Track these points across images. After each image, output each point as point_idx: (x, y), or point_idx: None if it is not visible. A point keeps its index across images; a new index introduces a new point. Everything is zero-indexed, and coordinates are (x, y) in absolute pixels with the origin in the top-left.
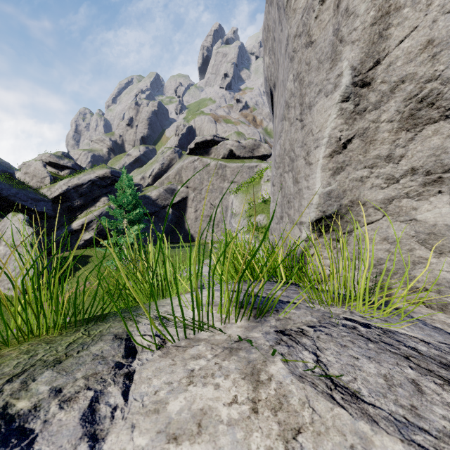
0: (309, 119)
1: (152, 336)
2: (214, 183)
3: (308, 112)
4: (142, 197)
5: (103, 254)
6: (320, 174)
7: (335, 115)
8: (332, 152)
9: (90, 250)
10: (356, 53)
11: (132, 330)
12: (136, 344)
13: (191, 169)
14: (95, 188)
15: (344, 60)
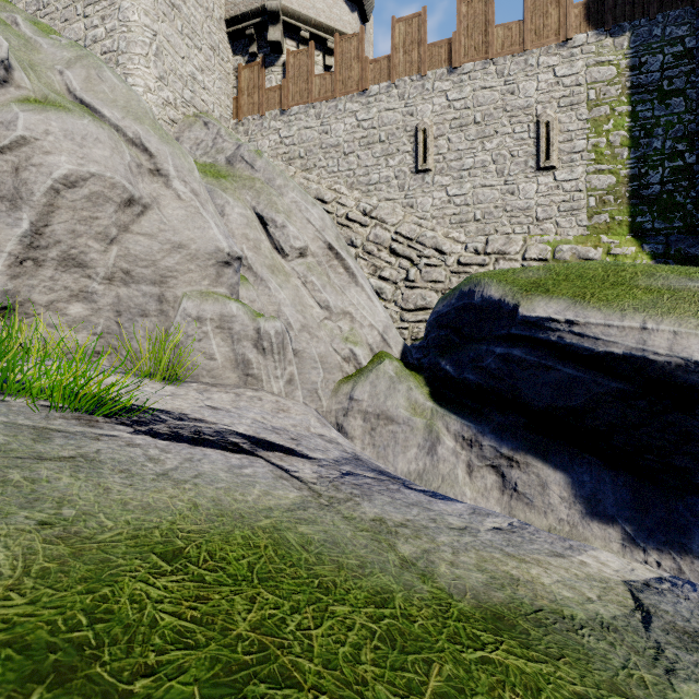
0: None
1: None
2: None
3: None
4: None
5: None
6: None
7: (16, 242)
8: (12, 264)
9: None
10: (34, 214)
11: None
12: None
13: None
14: None
15: (25, 213)
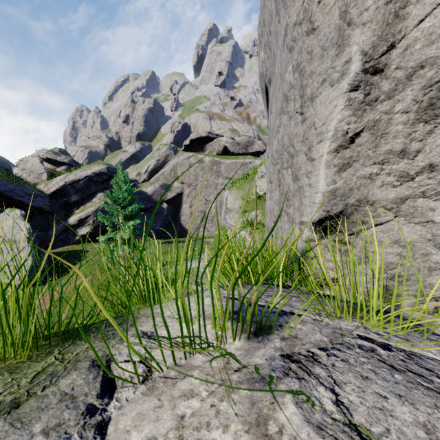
0: (310, 112)
1: (136, 363)
2: (209, 179)
3: (310, 105)
4: (138, 193)
5: (99, 249)
6: (324, 170)
7: (342, 106)
8: (338, 146)
9: (86, 245)
10: (367, 36)
11: (113, 354)
12: (115, 375)
13: (186, 165)
14: (92, 184)
15: (353, 45)
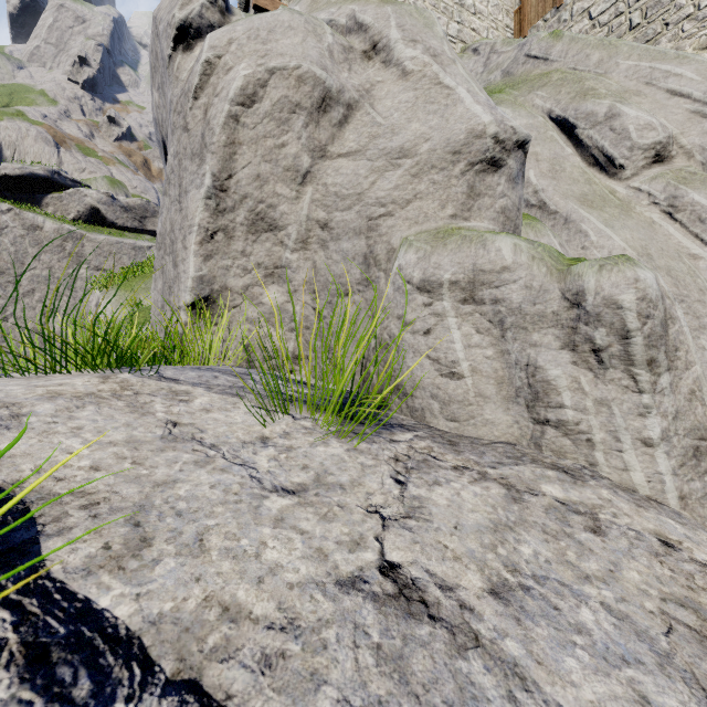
0: (185, 204)
1: None
2: (55, 267)
3: (185, 197)
4: None
5: None
6: (193, 258)
7: (202, 208)
8: (203, 240)
9: None
10: (215, 163)
11: None
12: None
13: None
14: None
15: (207, 164)
